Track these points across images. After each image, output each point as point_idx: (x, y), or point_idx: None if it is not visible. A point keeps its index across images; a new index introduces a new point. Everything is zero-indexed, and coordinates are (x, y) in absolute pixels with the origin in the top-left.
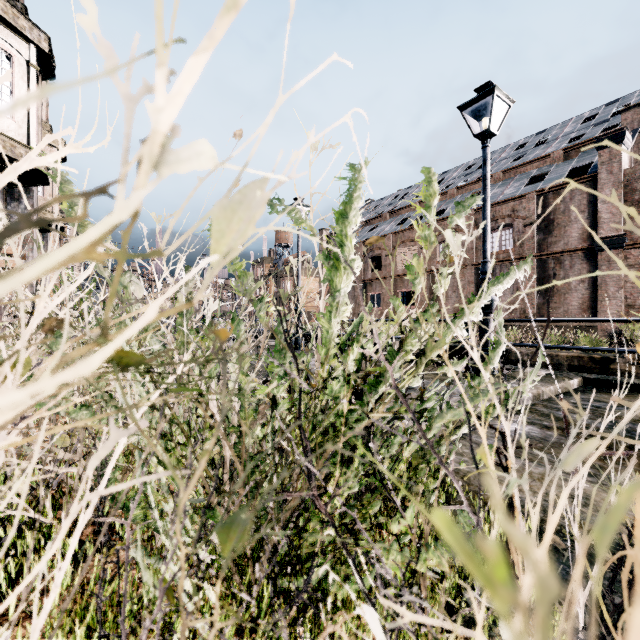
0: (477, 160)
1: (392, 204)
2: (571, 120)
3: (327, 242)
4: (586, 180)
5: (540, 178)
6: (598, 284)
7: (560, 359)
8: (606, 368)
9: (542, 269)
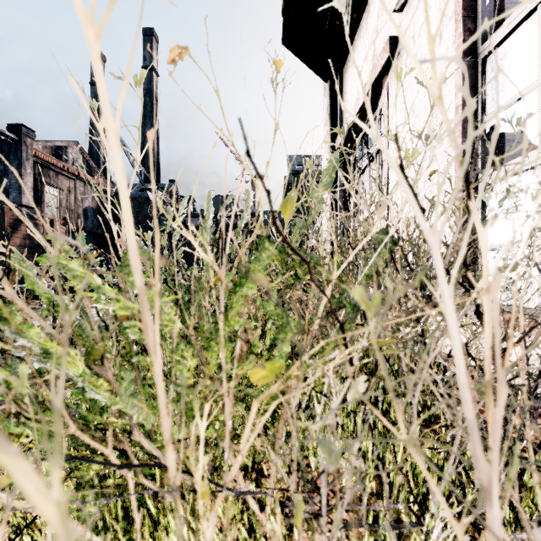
0: None
1: None
2: None
3: None
4: None
5: None
6: None
7: None
8: None
9: None
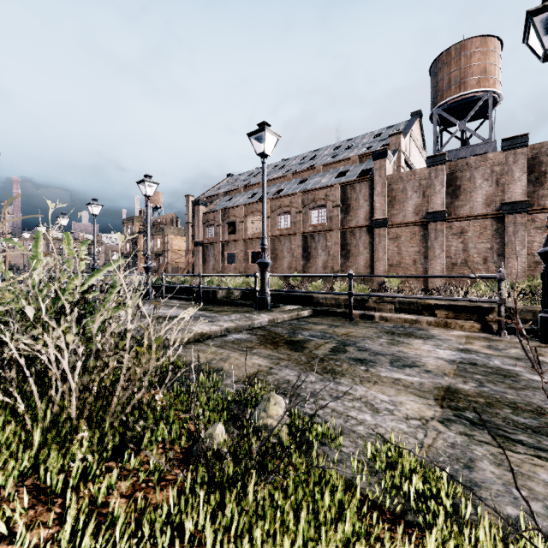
0: (309, 153)
1: (247, 180)
2: (368, 134)
3: (193, 207)
4: (368, 179)
5: (344, 174)
6: (374, 250)
7: (340, 301)
8: (363, 306)
9: (343, 238)
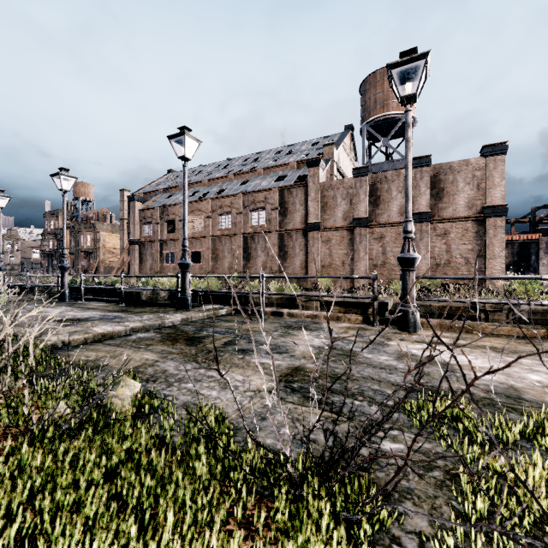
0: (252, 155)
1: (189, 177)
2: (307, 142)
3: (128, 202)
4: (303, 185)
5: (283, 178)
6: (308, 252)
7: (273, 300)
8: (293, 304)
9: (281, 240)
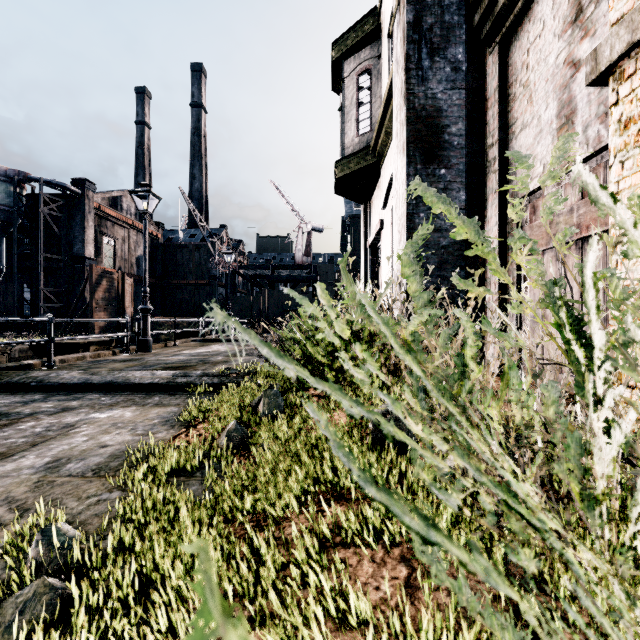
0: None
1: None
2: None
3: None
4: None
5: None
6: None
7: None
8: None
9: None
